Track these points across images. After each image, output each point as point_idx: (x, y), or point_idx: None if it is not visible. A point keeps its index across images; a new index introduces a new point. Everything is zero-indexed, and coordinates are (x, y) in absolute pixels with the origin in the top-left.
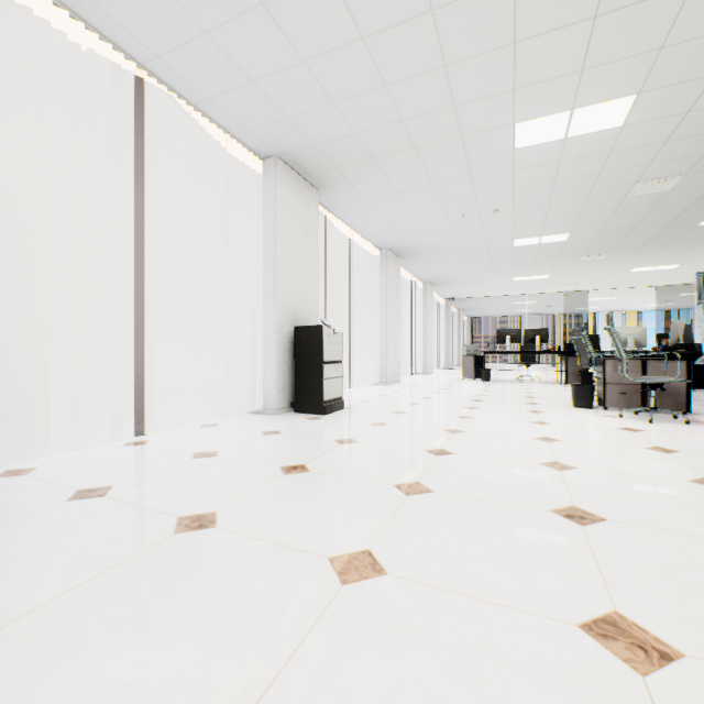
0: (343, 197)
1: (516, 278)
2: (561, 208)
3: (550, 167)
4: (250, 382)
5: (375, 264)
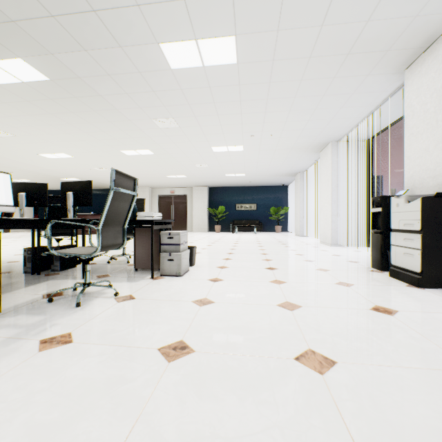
0: None
1: None
2: None
3: None
4: None
5: None
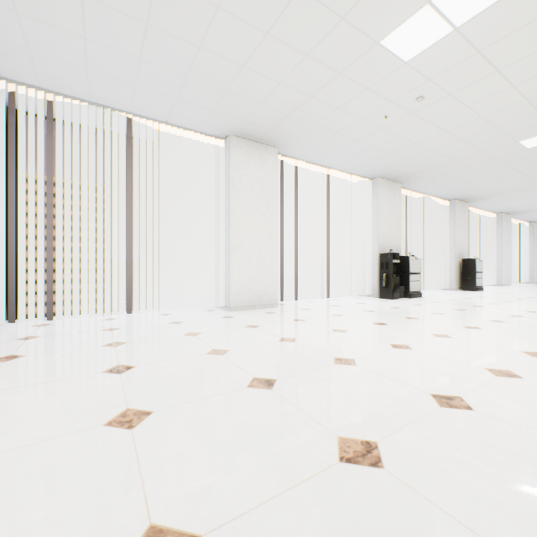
0: (480, 203)
1: None
2: None
3: None
4: (442, 279)
5: (493, 221)
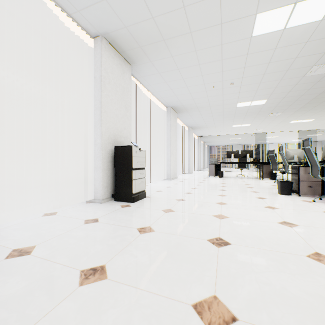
0: (146, 71)
1: (234, 125)
2: (267, 83)
3: (269, 53)
4: (85, 181)
5: (164, 115)
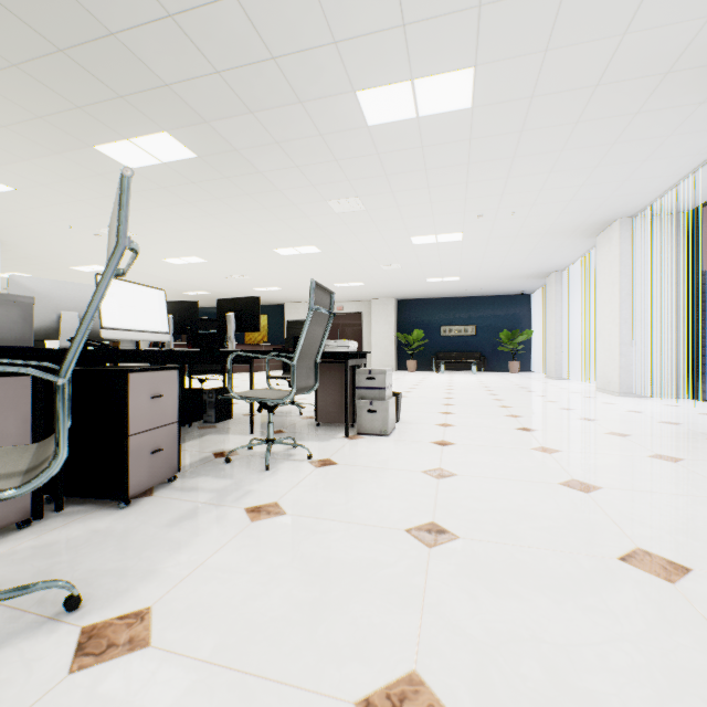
0: None
1: None
2: None
3: None
4: None
5: None
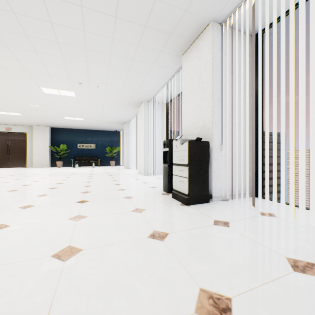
0: None
1: None
2: None
3: None
4: None
5: None
